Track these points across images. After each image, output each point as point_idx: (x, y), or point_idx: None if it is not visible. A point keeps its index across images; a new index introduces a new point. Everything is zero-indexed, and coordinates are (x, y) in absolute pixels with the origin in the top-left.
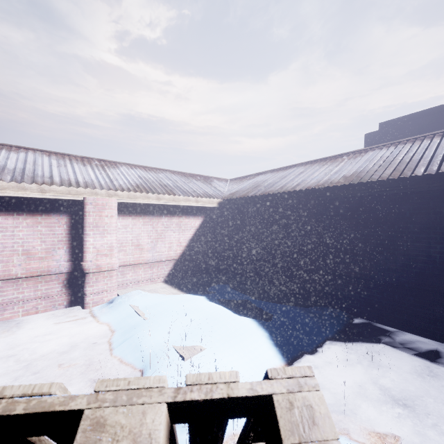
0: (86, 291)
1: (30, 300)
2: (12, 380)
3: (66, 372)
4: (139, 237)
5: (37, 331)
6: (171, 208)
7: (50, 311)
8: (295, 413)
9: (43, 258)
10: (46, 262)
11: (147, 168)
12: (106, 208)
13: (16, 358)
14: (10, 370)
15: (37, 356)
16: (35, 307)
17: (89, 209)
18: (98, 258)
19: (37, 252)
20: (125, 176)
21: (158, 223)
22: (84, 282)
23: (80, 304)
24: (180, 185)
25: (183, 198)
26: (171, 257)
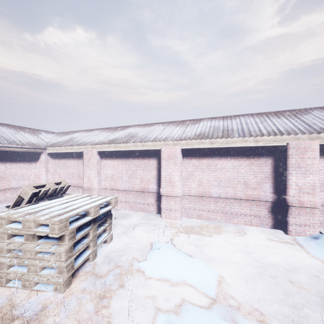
0: (289, 221)
1: (247, 215)
2: (253, 271)
3: (299, 292)
4: None
5: (257, 240)
6: None
7: (259, 227)
8: None
9: (255, 188)
10: (256, 191)
11: None
12: (308, 150)
13: (250, 255)
14: (250, 262)
15: (264, 261)
16: (250, 221)
17: (291, 152)
18: (299, 194)
19: (251, 183)
20: (321, 119)
21: None
22: (286, 212)
23: (282, 229)
24: None
25: None
26: None
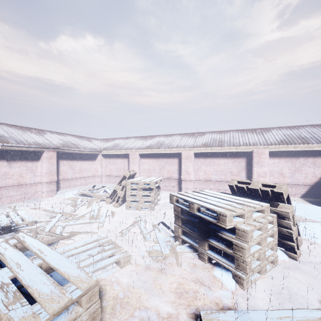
0: None
1: None
2: None
3: None
4: (282, 169)
5: None
6: (307, 152)
7: None
8: (279, 187)
9: (236, 175)
10: (237, 177)
11: (291, 127)
12: (262, 154)
13: None
14: None
15: None
16: None
17: (254, 155)
18: (258, 177)
19: (234, 172)
20: (274, 136)
21: (296, 162)
22: None
23: None
24: (316, 136)
25: (316, 145)
26: (306, 183)
